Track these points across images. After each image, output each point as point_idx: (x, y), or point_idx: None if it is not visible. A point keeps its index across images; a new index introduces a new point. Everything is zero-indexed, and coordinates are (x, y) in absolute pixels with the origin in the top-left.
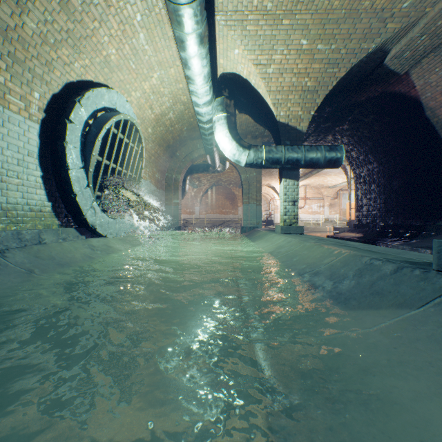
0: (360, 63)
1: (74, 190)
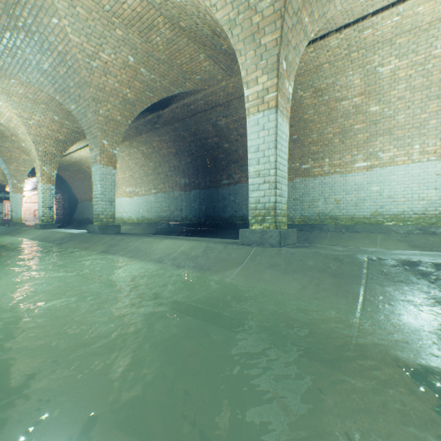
0: None
1: None
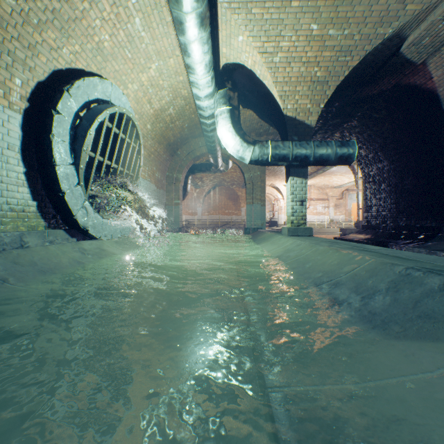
0: (375, 50)
1: (62, 189)
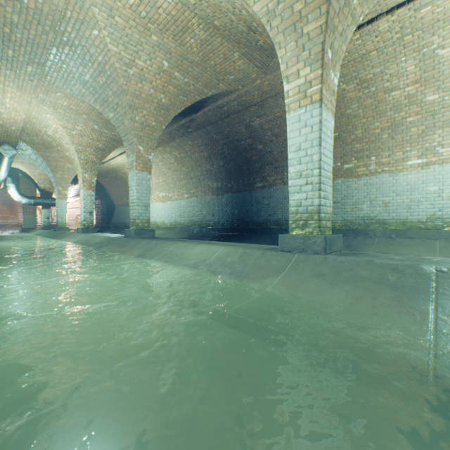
0: None
1: None
